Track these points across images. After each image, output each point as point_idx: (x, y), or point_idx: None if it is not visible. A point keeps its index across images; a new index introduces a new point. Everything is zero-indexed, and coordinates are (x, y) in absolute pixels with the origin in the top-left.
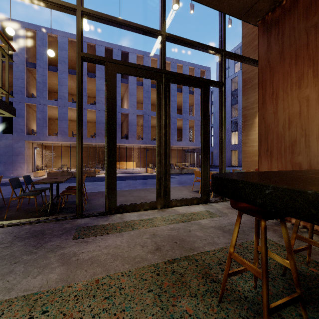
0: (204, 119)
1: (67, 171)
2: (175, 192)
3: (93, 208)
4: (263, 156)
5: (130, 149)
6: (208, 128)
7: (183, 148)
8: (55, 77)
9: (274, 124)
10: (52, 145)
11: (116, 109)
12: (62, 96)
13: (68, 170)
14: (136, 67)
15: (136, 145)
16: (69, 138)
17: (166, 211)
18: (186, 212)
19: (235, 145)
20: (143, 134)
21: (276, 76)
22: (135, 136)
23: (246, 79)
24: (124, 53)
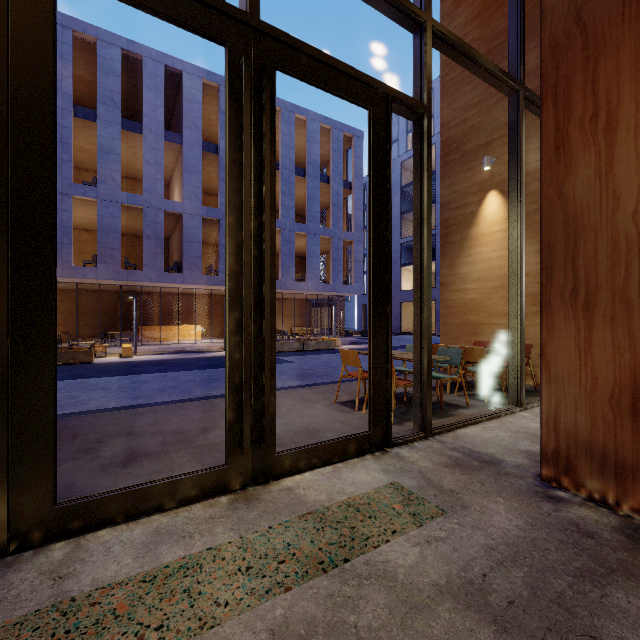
0: (376, 202)
1: None
2: (291, 408)
3: None
4: (559, 311)
5: (189, 297)
6: (387, 230)
7: (307, 297)
8: None
9: (600, 210)
10: None
11: (52, 115)
12: None
13: None
14: None
15: (202, 287)
16: None
17: (260, 499)
18: (328, 498)
19: (407, 292)
20: (219, 264)
21: (608, 59)
22: (199, 267)
23: (450, 139)
24: (173, 72)
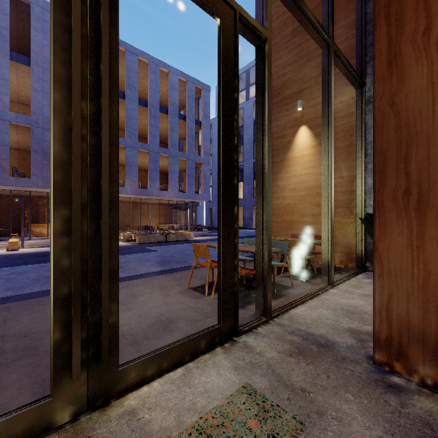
0: (226, 108)
1: None
2: (148, 297)
3: None
4: (392, 211)
5: None
6: (235, 135)
7: (169, 202)
8: None
9: (433, 117)
10: None
11: None
12: None
13: None
14: None
15: None
16: None
17: None
18: (177, 422)
19: (239, 200)
20: None
21: None
22: None
23: (273, 87)
24: None
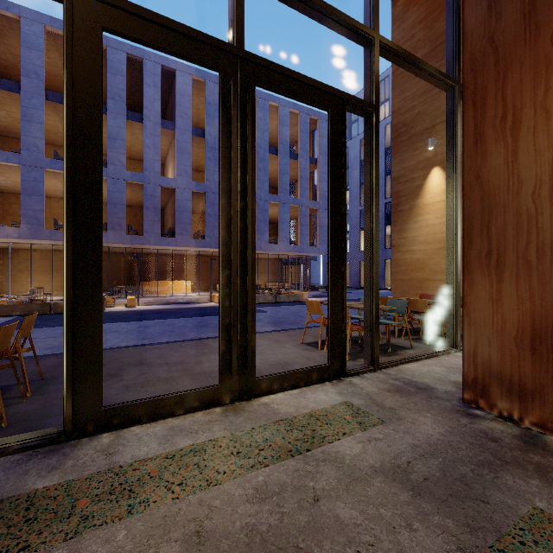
0: (334, 184)
1: (40, 301)
2: (266, 347)
3: (41, 413)
4: (477, 269)
5: (180, 258)
6: (342, 205)
7: (279, 257)
8: (16, 105)
9: (508, 190)
10: (9, 247)
11: (100, 132)
12: (30, 146)
13: (43, 298)
14: (163, 23)
15: (191, 249)
16: (47, 233)
17: (244, 410)
18: (296, 411)
19: None
20: (205, 229)
21: (514, 73)
22: (189, 233)
23: (400, 124)
24: (168, 70)
